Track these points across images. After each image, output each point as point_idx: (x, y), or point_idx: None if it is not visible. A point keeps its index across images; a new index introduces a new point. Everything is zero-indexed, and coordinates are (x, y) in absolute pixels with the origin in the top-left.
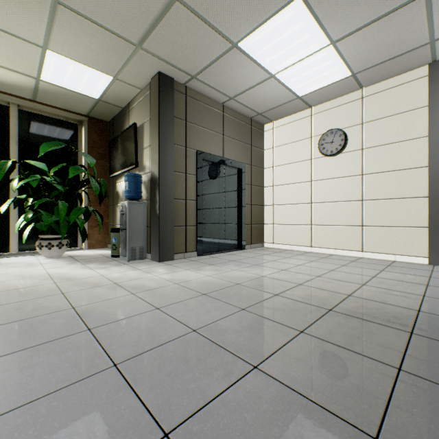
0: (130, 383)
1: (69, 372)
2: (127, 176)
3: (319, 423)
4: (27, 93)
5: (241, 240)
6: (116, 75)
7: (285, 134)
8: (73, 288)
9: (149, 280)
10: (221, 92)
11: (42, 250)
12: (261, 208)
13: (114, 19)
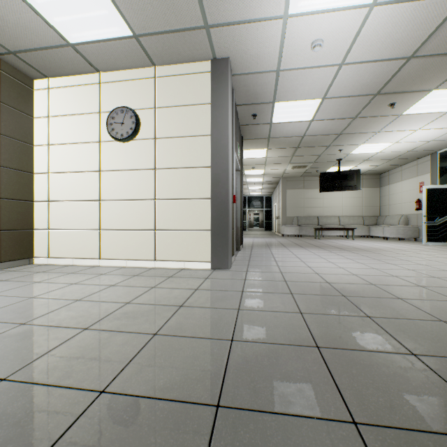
0: None
1: None
2: None
3: None
4: None
5: None
6: None
7: (65, 100)
8: None
9: None
10: None
11: None
12: (28, 204)
13: None
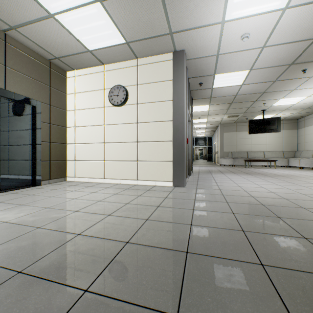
0: None
1: None
2: None
3: None
4: None
5: (36, 176)
6: None
7: (84, 82)
8: None
9: None
10: None
11: None
12: (64, 146)
13: None
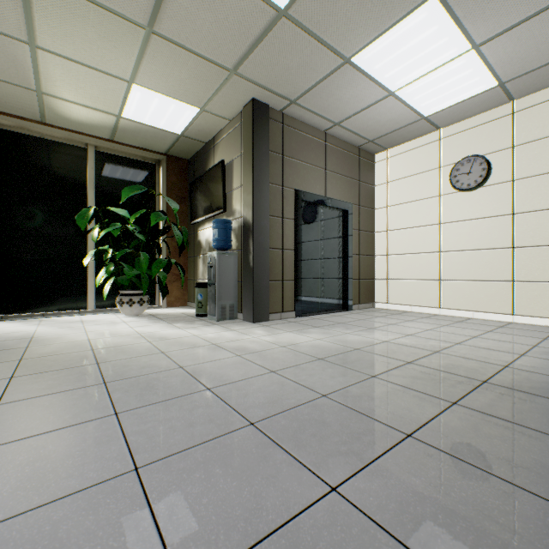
0: (276, 441)
1: (208, 427)
2: (215, 223)
3: (502, 493)
4: (105, 133)
5: (347, 299)
6: (204, 106)
7: (403, 164)
8: (171, 348)
9: (250, 342)
10: (324, 117)
11: (123, 307)
12: (371, 259)
13: (209, 44)
